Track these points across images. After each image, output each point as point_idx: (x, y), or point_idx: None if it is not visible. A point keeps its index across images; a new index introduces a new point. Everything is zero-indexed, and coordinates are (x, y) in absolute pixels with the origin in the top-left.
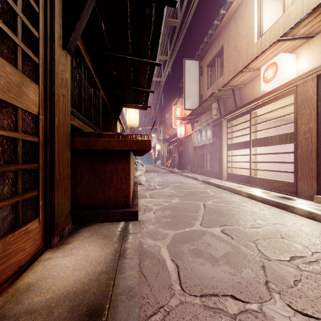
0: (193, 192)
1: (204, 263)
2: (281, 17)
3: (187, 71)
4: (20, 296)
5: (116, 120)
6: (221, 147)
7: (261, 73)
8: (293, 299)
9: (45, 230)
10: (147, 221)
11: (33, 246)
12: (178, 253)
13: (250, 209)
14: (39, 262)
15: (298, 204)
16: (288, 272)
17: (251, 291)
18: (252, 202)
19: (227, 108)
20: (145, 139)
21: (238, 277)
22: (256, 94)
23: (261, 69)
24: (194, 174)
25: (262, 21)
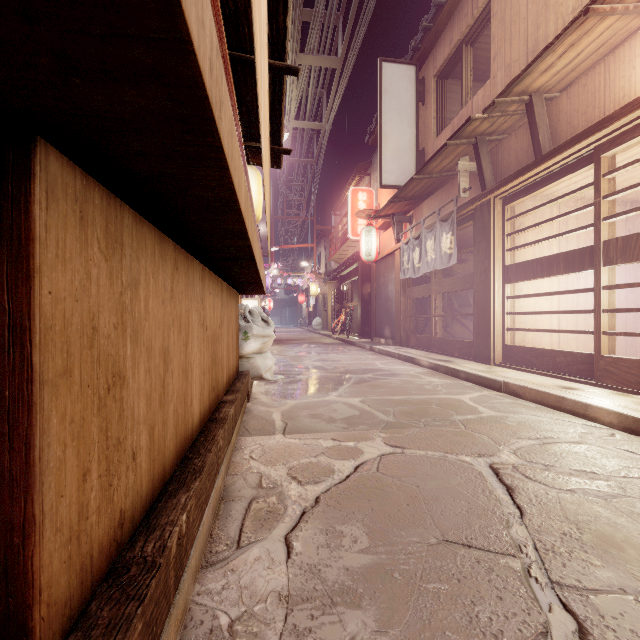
0: (422, 405)
1: None
2: None
3: (387, 91)
4: None
5: None
6: (487, 274)
7: None
8: None
9: None
10: None
11: None
12: None
13: None
14: None
15: None
16: None
17: None
18: None
19: (503, 168)
20: None
21: None
22: (614, 102)
23: None
24: (403, 349)
25: None
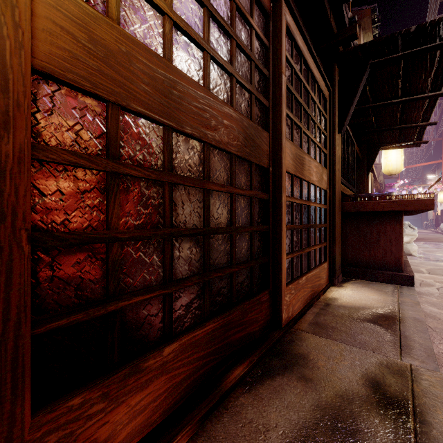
0: None
1: None
2: None
3: None
4: (332, 300)
5: (369, 170)
6: None
7: None
8: None
9: (329, 272)
10: (426, 294)
11: (325, 279)
12: None
13: None
14: (331, 290)
15: None
16: None
17: None
18: None
19: None
20: (424, 198)
21: None
22: None
23: None
24: None
25: None
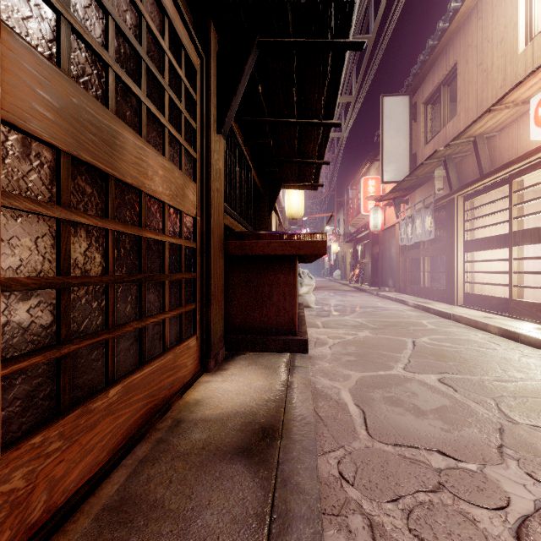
0: (396, 323)
1: (403, 413)
2: None
3: (388, 116)
4: (191, 407)
5: (271, 209)
6: (452, 246)
7: (530, 109)
8: (539, 470)
9: (201, 350)
10: (319, 357)
11: (193, 365)
12: (366, 398)
13: (500, 354)
14: (199, 383)
15: None
16: None
17: (470, 452)
18: (508, 344)
19: (465, 176)
20: (317, 240)
21: (455, 435)
22: (522, 147)
23: (531, 102)
24: (400, 295)
25: (534, 10)
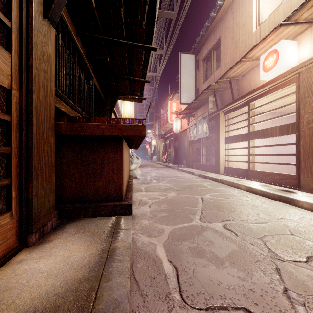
0: (190, 185)
1: (207, 264)
2: (282, 3)
3: (183, 65)
4: None
5: (111, 112)
6: (218, 140)
7: (260, 62)
8: None
9: (20, 226)
10: (141, 215)
11: (3, 246)
12: (177, 252)
13: (251, 203)
14: (8, 265)
15: (302, 198)
16: (308, 276)
17: (268, 302)
18: (252, 195)
19: (224, 101)
20: (139, 124)
21: (250, 283)
22: (254, 85)
23: (261, 58)
24: (190, 169)
25: (260, 10)
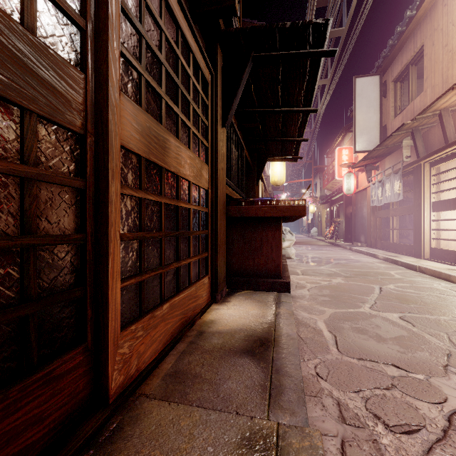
0: (366, 272)
1: (367, 339)
2: None
3: (359, 95)
4: (208, 324)
5: (258, 178)
6: (419, 206)
7: None
8: None
9: (211, 287)
10: (300, 297)
11: (206, 297)
12: (337, 327)
13: None
14: (211, 310)
15: None
16: None
17: (420, 367)
18: None
19: (431, 144)
20: (298, 205)
21: (409, 356)
22: None
23: None
24: (371, 249)
25: None
